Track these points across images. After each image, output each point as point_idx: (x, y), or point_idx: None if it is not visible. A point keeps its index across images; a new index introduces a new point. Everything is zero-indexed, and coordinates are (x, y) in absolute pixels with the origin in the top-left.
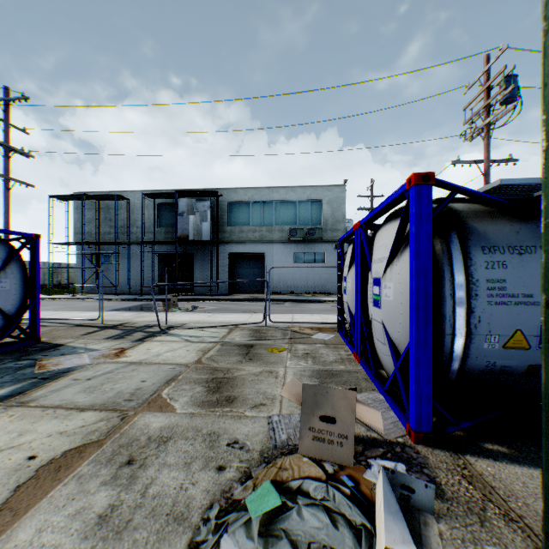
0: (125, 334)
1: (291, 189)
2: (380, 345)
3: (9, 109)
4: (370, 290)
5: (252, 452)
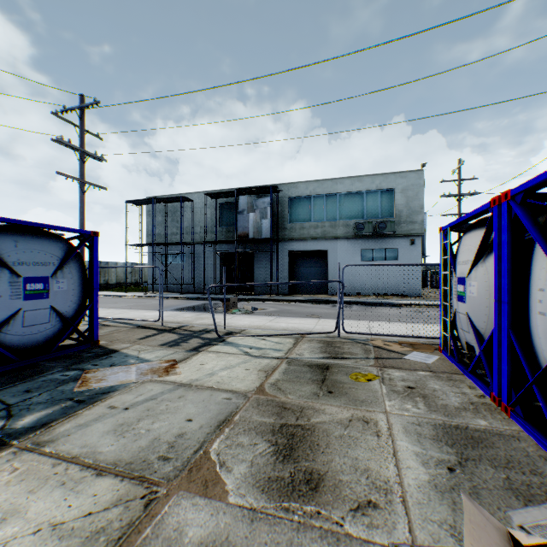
0: (181, 340)
1: (357, 179)
2: None
3: (84, 115)
4: None
5: None
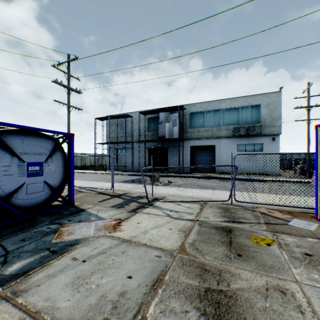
0: (124, 203)
1: (234, 99)
2: None
3: (69, 66)
4: None
5: None
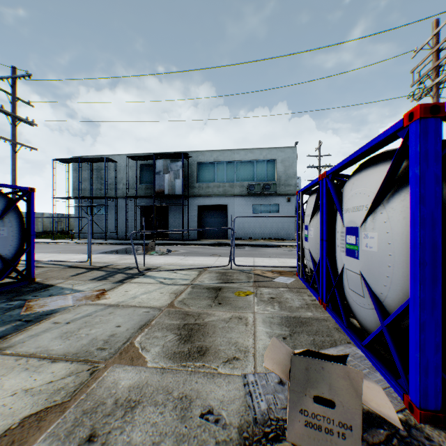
0: (108, 275)
1: (249, 150)
2: (355, 296)
3: (16, 85)
4: (341, 239)
5: (229, 428)
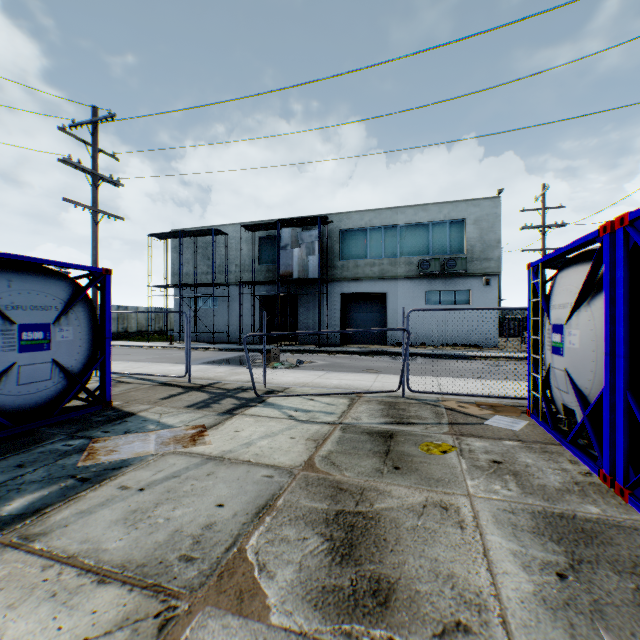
0: (212, 400)
1: (421, 207)
2: None
3: (97, 131)
4: None
5: None
